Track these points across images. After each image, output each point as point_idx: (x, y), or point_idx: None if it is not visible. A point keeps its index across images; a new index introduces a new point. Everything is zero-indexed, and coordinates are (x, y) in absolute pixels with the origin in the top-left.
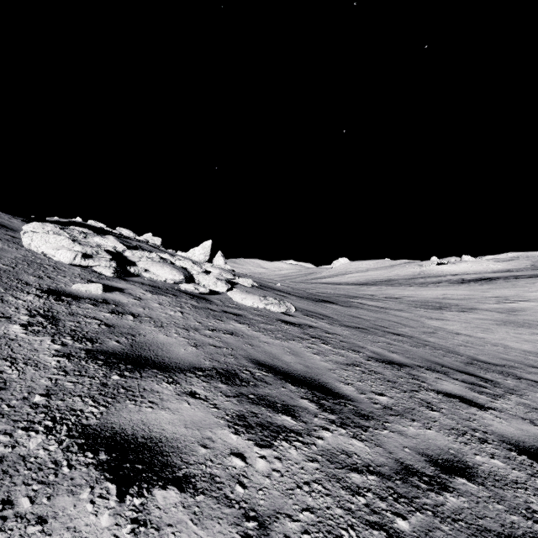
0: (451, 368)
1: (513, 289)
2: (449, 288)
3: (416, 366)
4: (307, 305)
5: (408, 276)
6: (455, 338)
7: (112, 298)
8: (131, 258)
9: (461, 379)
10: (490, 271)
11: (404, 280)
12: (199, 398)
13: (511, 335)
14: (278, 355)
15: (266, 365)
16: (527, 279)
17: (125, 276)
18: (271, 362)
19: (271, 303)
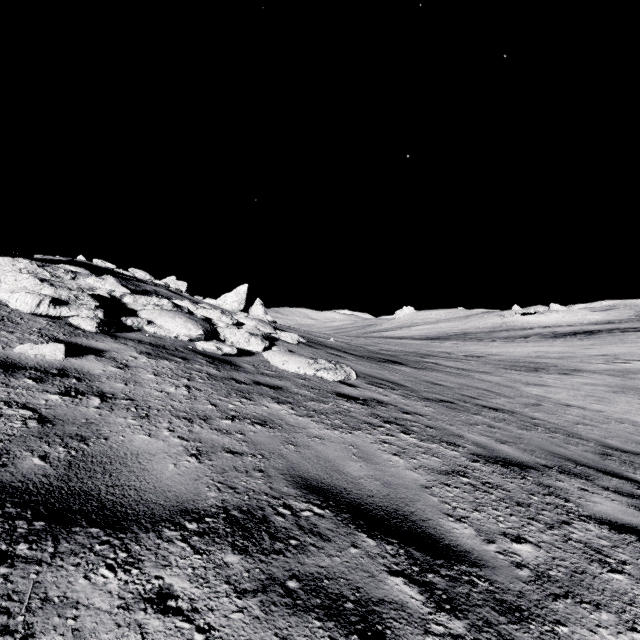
0: (589, 466)
1: (622, 345)
2: (542, 344)
3: (543, 468)
4: (370, 368)
5: (487, 328)
6: (567, 412)
7: (77, 367)
8: (132, 306)
9: (614, 488)
10: (587, 322)
11: (483, 333)
12: (174, 613)
13: (636, 407)
14: (339, 462)
15: (320, 488)
16: (637, 333)
17: (117, 330)
18: (329, 481)
19: (323, 367)
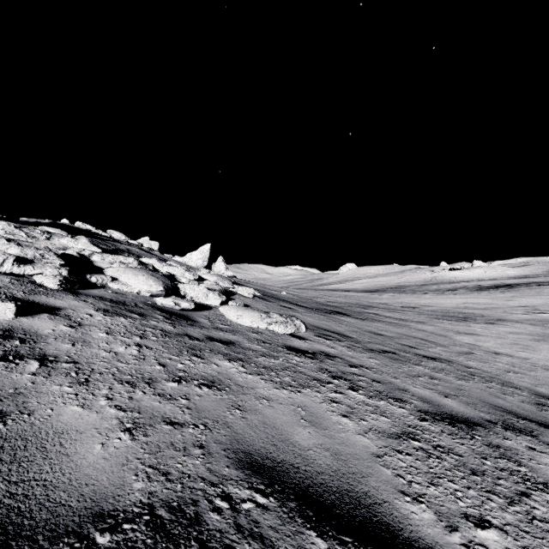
0: (530, 419)
1: (539, 297)
2: (468, 296)
3: (489, 424)
4: (318, 320)
5: (419, 282)
6: (497, 360)
7: (25, 327)
8: (99, 264)
9: None
10: (506, 277)
11: (416, 286)
12: None
13: None
14: (287, 429)
15: (265, 466)
16: None
17: (81, 287)
18: (275, 455)
19: (275, 321)
